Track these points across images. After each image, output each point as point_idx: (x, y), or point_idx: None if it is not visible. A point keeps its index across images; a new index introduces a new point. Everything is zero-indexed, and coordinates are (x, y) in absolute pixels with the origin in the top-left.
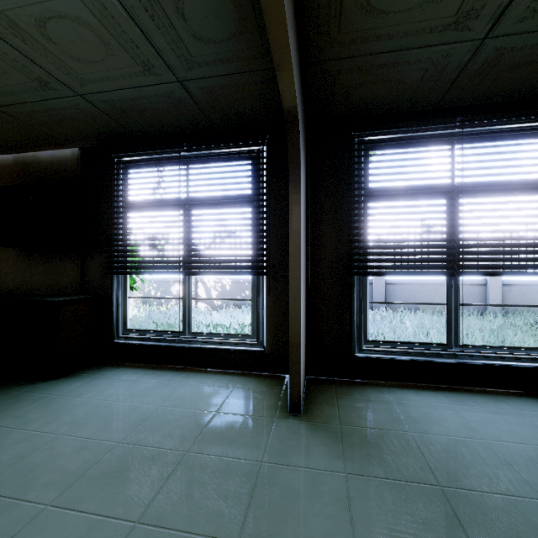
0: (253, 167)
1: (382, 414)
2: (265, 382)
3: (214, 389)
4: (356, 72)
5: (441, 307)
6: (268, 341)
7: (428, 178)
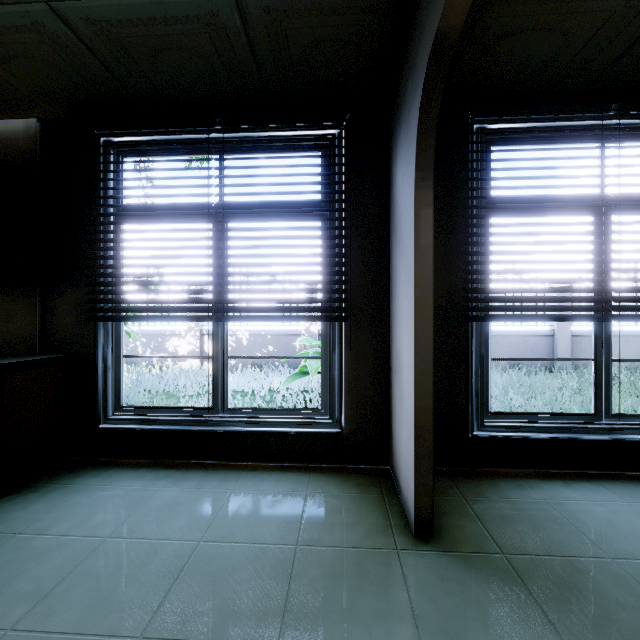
0: (323, 162)
1: (550, 528)
2: (349, 480)
3: (278, 500)
4: (516, 6)
5: (505, 362)
6: (347, 418)
7: (575, 186)
